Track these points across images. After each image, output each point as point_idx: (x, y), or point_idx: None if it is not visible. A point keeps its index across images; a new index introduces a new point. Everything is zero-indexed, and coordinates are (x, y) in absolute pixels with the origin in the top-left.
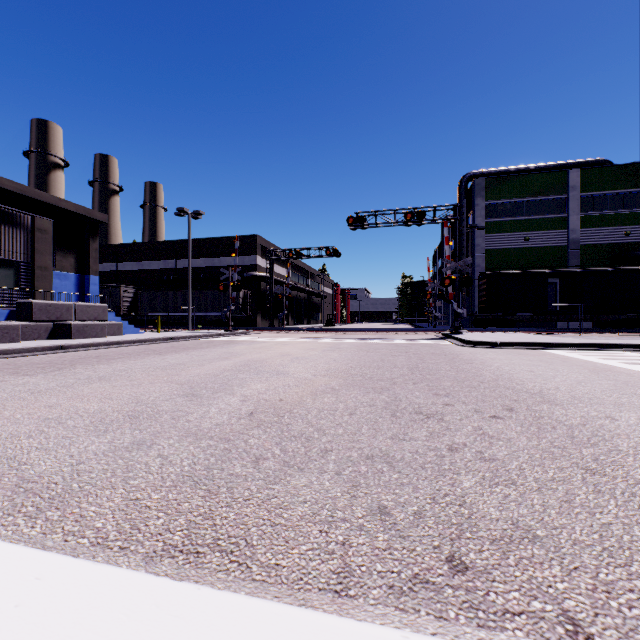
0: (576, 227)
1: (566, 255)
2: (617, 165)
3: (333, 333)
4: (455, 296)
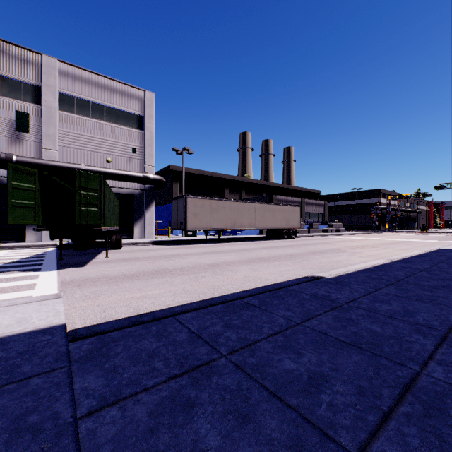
0: None
1: None
2: None
3: (426, 233)
4: None
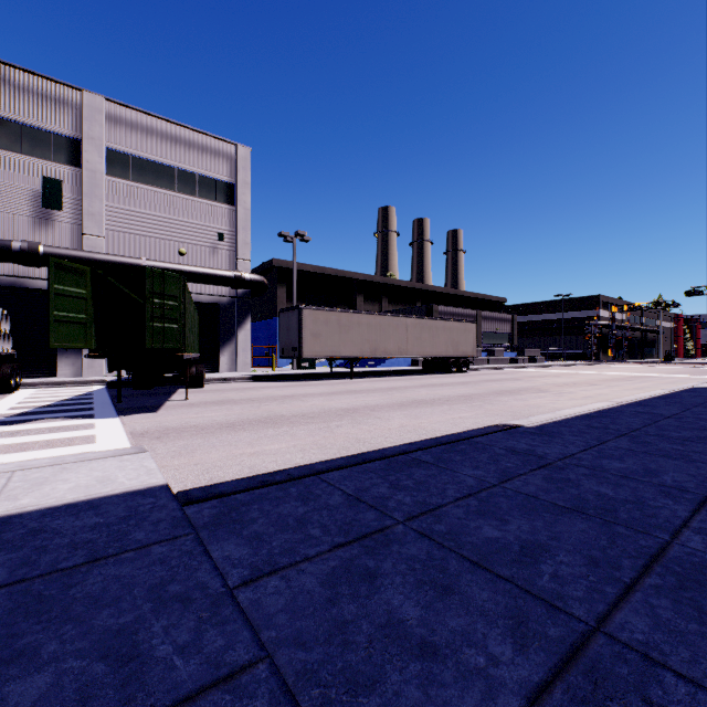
0: None
1: None
2: None
3: (672, 365)
4: None
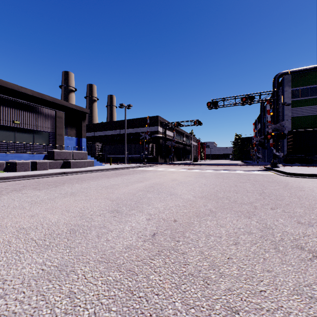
0: None
1: None
2: None
3: (198, 166)
4: (274, 145)
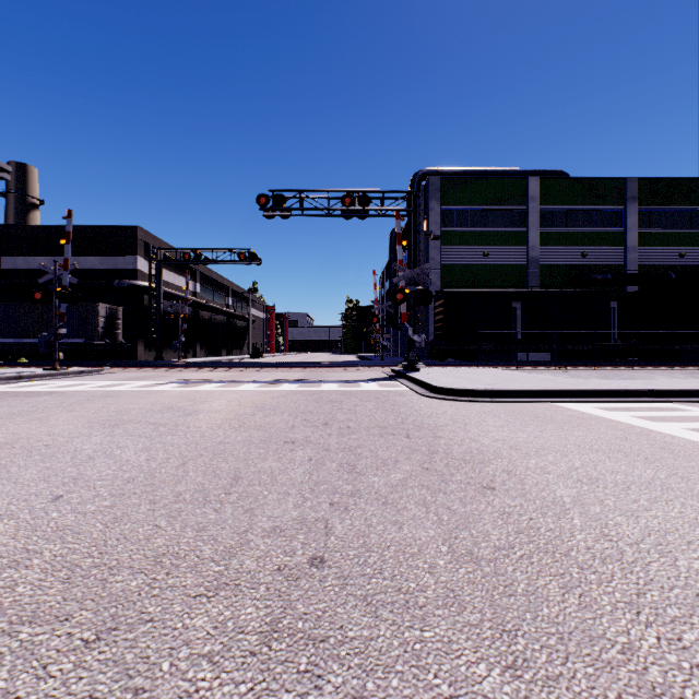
0: (536, 244)
1: (526, 276)
2: (575, 178)
3: (239, 370)
4: (410, 317)
